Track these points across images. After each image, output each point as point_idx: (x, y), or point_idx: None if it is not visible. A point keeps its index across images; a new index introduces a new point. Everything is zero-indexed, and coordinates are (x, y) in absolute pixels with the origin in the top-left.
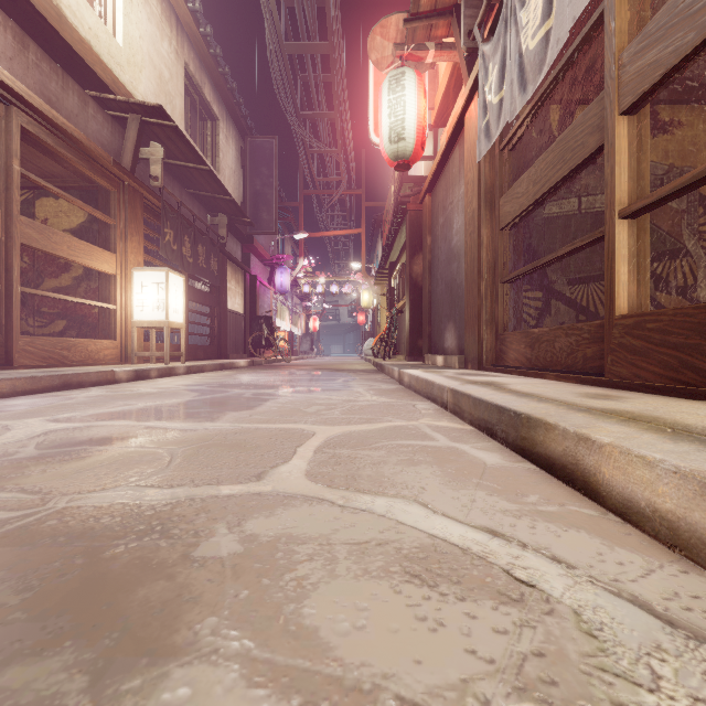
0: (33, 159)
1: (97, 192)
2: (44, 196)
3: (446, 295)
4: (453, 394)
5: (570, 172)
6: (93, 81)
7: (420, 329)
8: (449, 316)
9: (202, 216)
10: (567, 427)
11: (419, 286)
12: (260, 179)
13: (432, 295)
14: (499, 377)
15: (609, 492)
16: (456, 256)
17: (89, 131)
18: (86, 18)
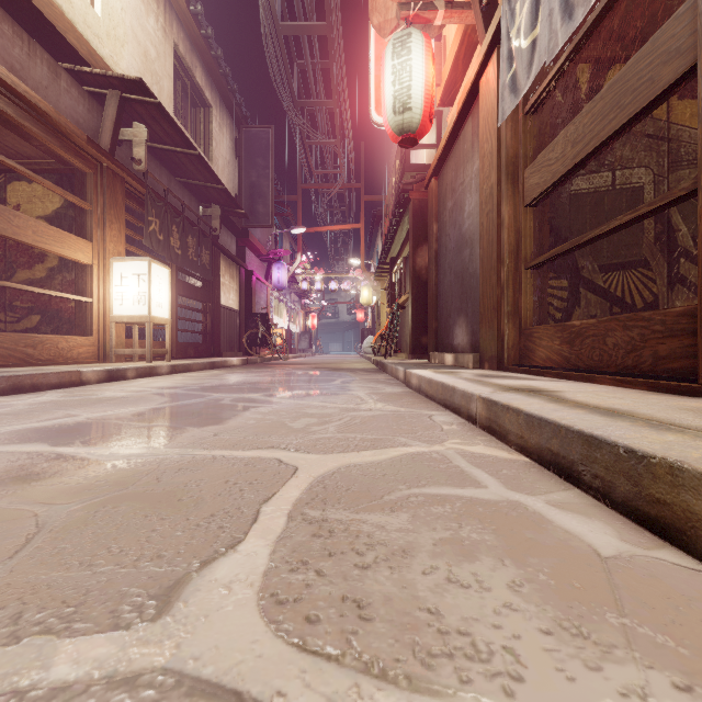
0: None
1: (74, 175)
2: (16, 180)
3: (455, 286)
4: (488, 405)
5: (630, 120)
6: (66, 51)
7: (424, 325)
8: (459, 309)
9: (193, 207)
10: None
11: (423, 279)
12: (256, 170)
13: (439, 287)
14: (534, 381)
15: None
16: (468, 242)
17: (62, 106)
18: None
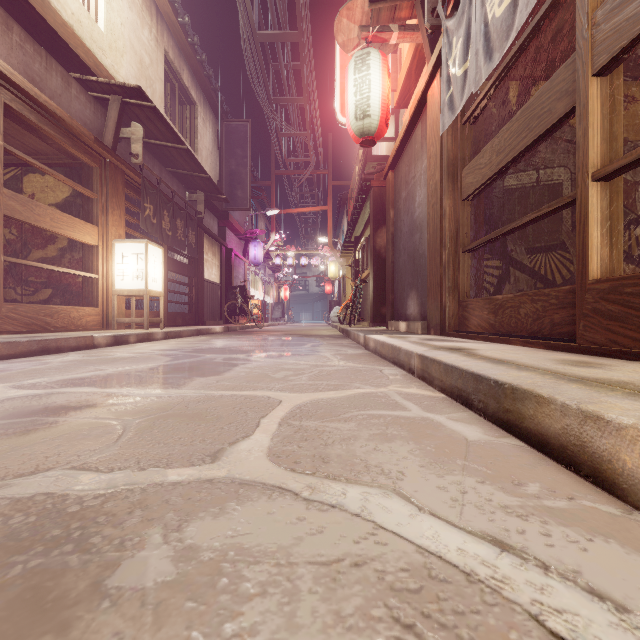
0: (19, 137)
1: (81, 169)
2: (31, 173)
3: (408, 264)
4: (422, 360)
5: (536, 140)
6: (76, 63)
7: (383, 297)
8: (411, 284)
9: (181, 193)
10: (567, 402)
11: (382, 257)
12: (235, 159)
13: (395, 265)
14: (464, 343)
15: (633, 485)
16: (418, 227)
17: (72, 111)
18: (69, 3)
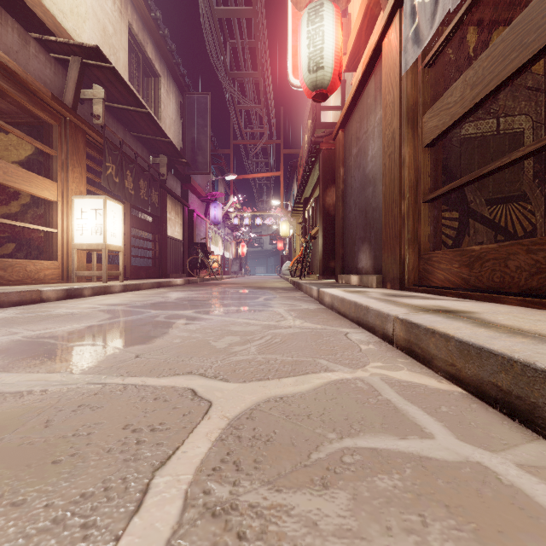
0: None
1: (43, 127)
2: None
3: (360, 219)
4: (407, 327)
5: (533, 57)
6: (34, 22)
7: (332, 252)
8: (363, 238)
9: (145, 156)
10: None
11: (331, 214)
12: (196, 128)
13: (345, 220)
14: (440, 300)
15: None
16: (371, 181)
17: (31, 69)
18: None
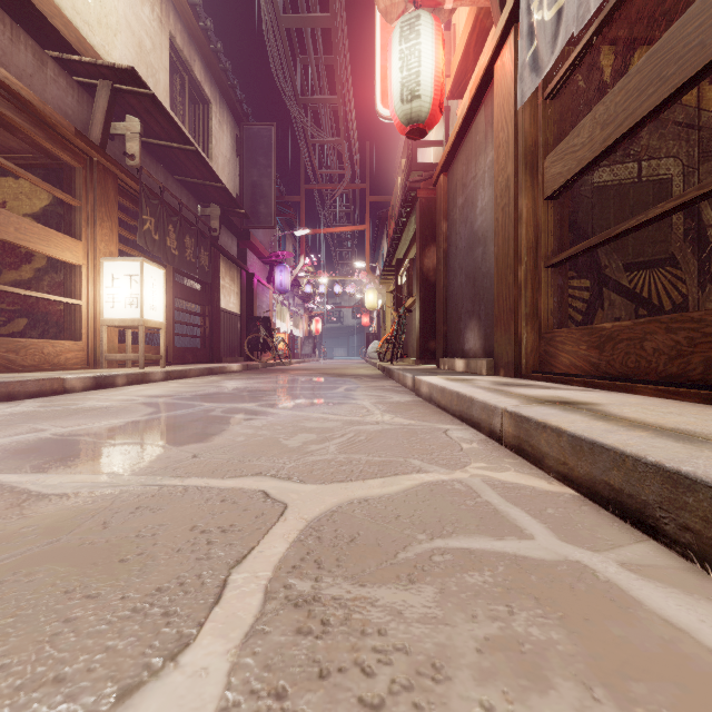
0: None
1: (62, 171)
2: (2, 176)
3: (466, 287)
4: (517, 421)
5: (673, 93)
6: (53, 38)
7: (432, 329)
8: (471, 312)
9: (191, 206)
10: None
11: (431, 281)
12: (258, 169)
13: (449, 289)
14: (562, 390)
15: None
16: (480, 240)
17: (48, 97)
18: None
